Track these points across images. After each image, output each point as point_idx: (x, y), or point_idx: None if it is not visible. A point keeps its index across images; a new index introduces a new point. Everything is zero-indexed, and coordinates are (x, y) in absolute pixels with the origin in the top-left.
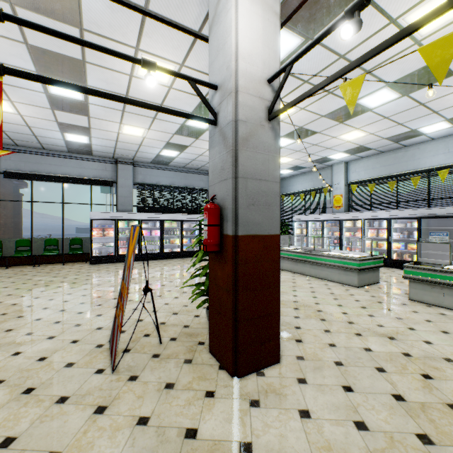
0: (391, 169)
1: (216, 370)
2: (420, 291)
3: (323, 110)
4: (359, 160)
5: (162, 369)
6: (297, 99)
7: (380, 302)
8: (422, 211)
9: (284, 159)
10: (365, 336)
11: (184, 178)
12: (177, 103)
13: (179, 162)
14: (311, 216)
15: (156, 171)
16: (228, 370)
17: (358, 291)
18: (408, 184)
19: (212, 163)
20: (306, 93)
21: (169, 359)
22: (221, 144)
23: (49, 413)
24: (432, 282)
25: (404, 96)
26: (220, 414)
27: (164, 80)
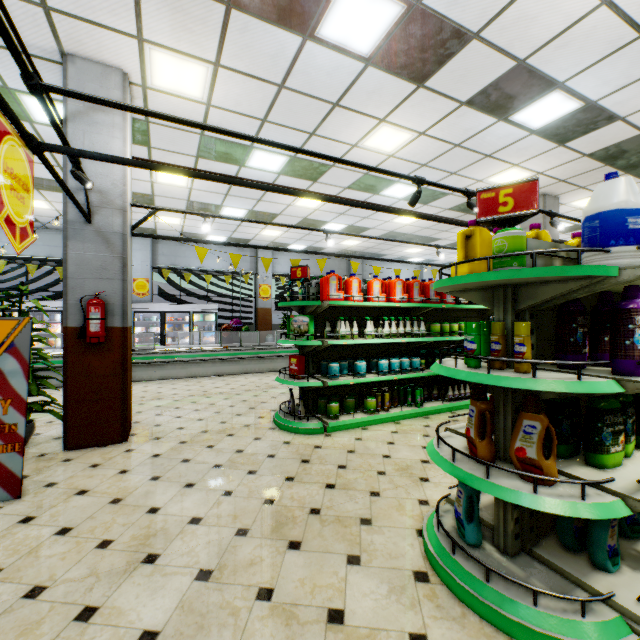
0: (60, 252)
1: (104, 448)
2: (140, 372)
3: None
4: None
5: (60, 471)
6: (165, 237)
7: None
8: None
9: None
10: (147, 403)
11: None
12: None
13: None
14: None
15: None
16: (117, 441)
17: None
18: None
19: (79, 256)
20: (173, 238)
21: (46, 469)
22: (102, 245)
23: (44, 521)
24: (150, 362)
25: None
26: (153, 447)
27: None
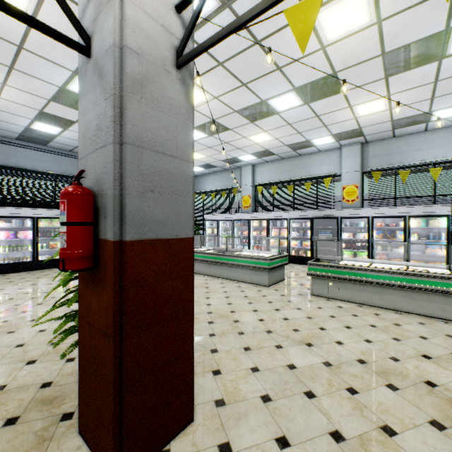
0: (290, 174)
1: None
2: (320, 286)
3: (236, 104)
4: (264, 164)
5: None
6: (220, 32)
7: (290, 301)
8: (314, 212)
9: (196, 155)
10: (286, 347)
11: (72, 164)
12: (48, 51)
13: (63, 143)
14: (222, 215)
15: (27, 151)
16: None
17: (269, 290)
18: (303, 188)
19: (83, 120)
20: (234, 22)
21: None
22: (97, 86)
23: None
24: (331, 277)
25: (306, 105)
26: None
27: (19, 3)
